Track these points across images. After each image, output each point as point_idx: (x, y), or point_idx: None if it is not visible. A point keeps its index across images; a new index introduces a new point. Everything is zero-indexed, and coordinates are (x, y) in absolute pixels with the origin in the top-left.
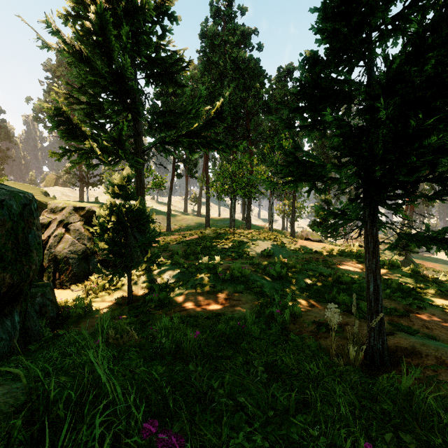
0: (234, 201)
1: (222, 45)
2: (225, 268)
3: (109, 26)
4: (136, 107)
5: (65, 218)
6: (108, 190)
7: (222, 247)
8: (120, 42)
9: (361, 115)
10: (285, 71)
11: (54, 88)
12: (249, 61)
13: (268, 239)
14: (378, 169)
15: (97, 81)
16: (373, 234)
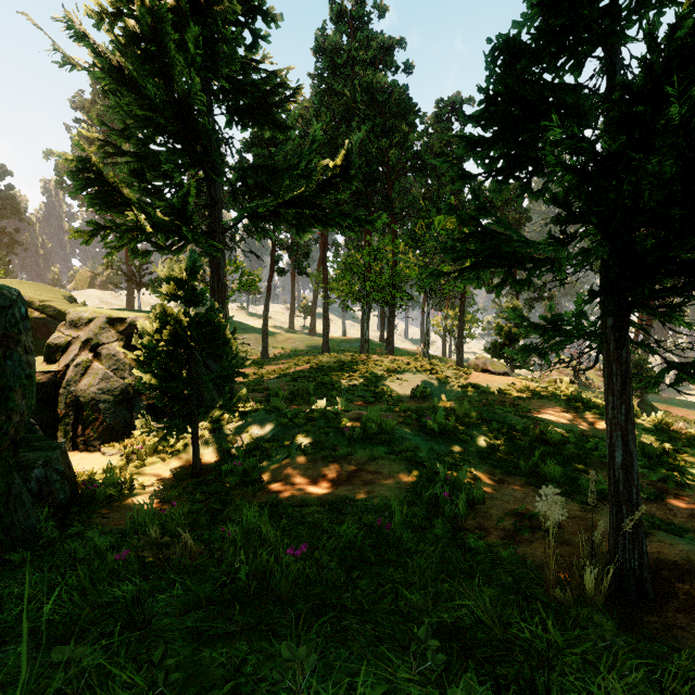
0: (368, 312)
1: (349, 64)
2: (353, 418)
3: (166, 27)
4: (212, 159)
5: (93, 336)
6: (159, 288)
7: (348, 383)
8: (185, 53)
9: (615, 131)
10: (449, 105)
11: (81, 130)
12: (391, 89)
13: (422, 371)
14: (651, 232)
15: (149, 117)
16: (621, 361)
